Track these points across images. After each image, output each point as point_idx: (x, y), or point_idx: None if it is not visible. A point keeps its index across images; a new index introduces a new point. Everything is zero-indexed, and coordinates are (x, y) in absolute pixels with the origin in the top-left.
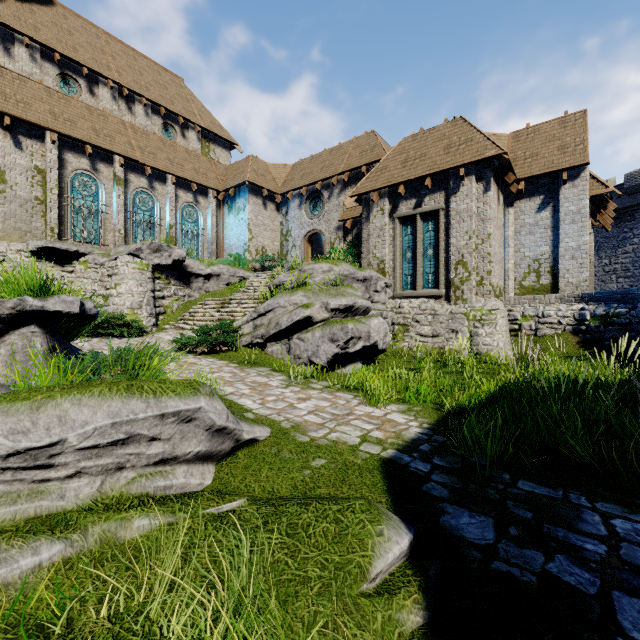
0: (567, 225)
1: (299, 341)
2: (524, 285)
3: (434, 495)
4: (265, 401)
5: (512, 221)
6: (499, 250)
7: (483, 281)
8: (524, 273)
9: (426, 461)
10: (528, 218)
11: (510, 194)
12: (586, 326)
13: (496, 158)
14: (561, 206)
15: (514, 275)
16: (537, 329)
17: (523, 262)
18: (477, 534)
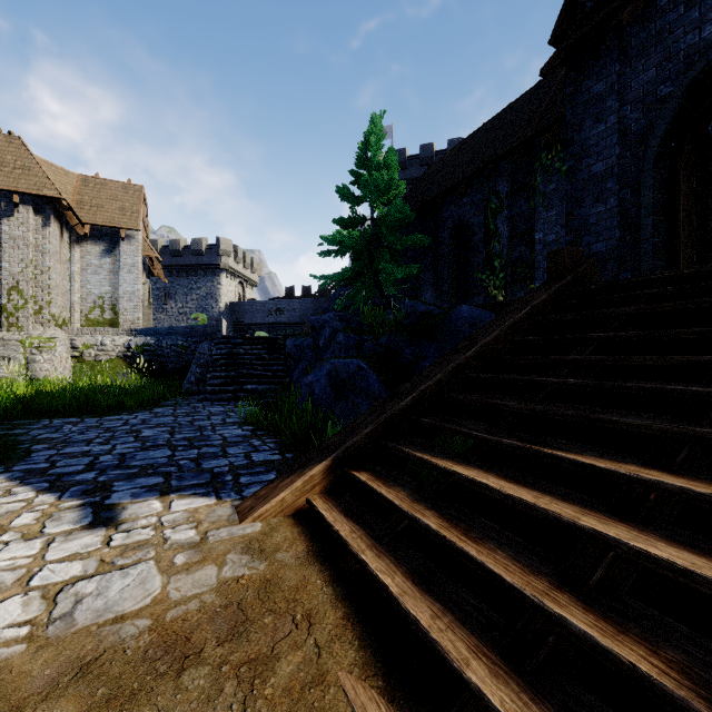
0: (126, 273)
1: None
2: (91, 318)
3: None
4: None
5: (79, 258)
6: (63, 283)
7: (43, 310)
8: (91, 307)
9: None
10: (94, 259)
11: (77, 233)
12: (132, 353)
13: (56, 200)
14: (121, 257)
15: (81, 308)
16: (96, 356)
17: (90, 297)
18: None
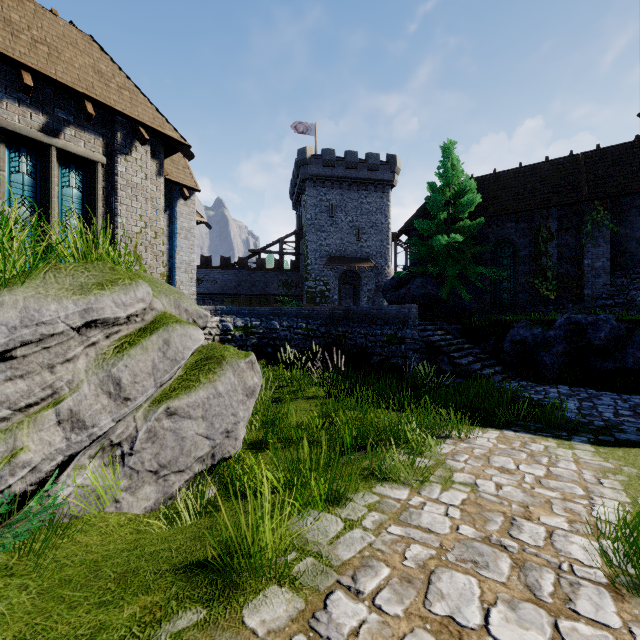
0: (182, 239)
1: (174, 421)
2: None
3: (614, 439)
4: (571, 495)
5: None
6: None
7: None
8: None
9: (570, 436)
10: None
11: None
12: (232, 336)
13: (177, 144)
14: (178, 219)
15: None
16: None
17: None
18: (634, 436)
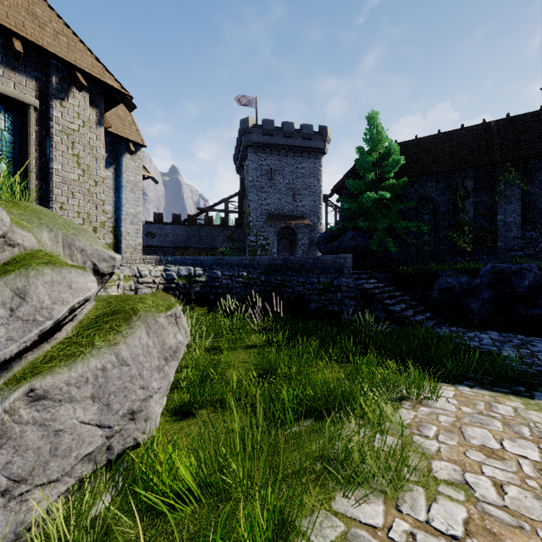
0: (129, 192)
1: (41, 409)
2: None
3: None
4: None
5: None
6: None
7: (97, 233)
8: None
9: (530, 392)
10: None
11: None
12: (176, 284)
13: (118, 94)
14: (124, 172)
15: None
16: (138, 289)
17: None
18: None
